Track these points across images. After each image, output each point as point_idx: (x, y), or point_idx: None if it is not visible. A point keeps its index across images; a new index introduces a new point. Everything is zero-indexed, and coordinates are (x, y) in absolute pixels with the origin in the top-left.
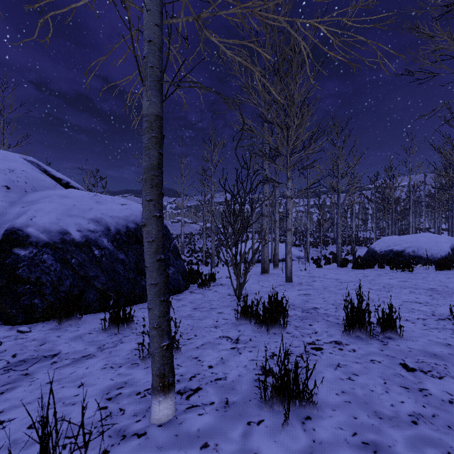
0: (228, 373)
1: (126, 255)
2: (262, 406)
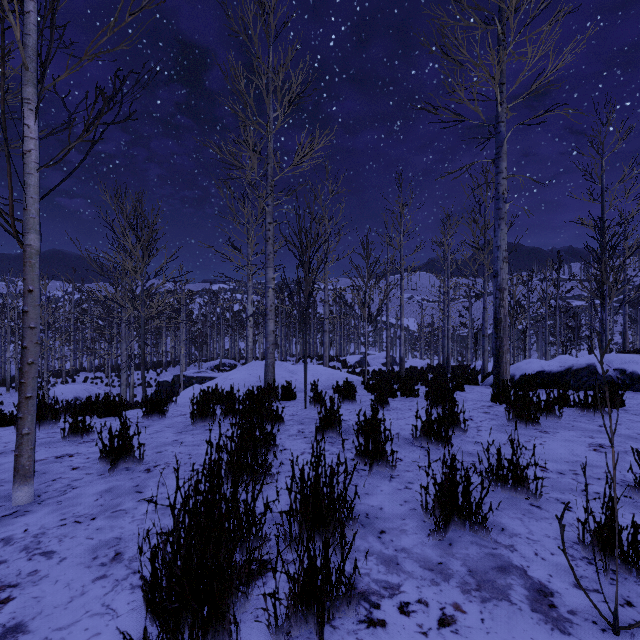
0: None
1: None
2: None
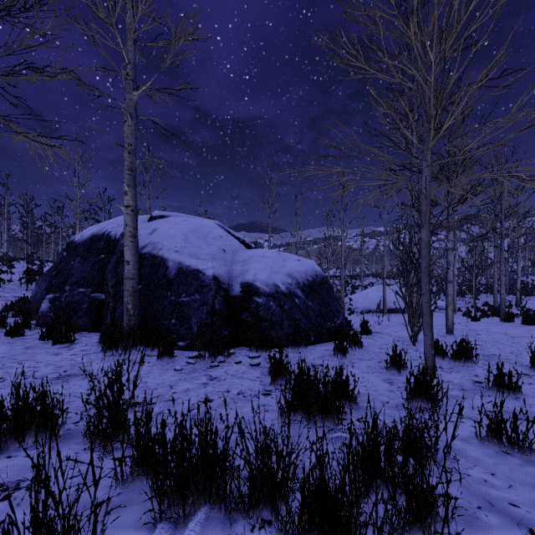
0: (451, 380)
1: (312, 303)
2: (486, 392)
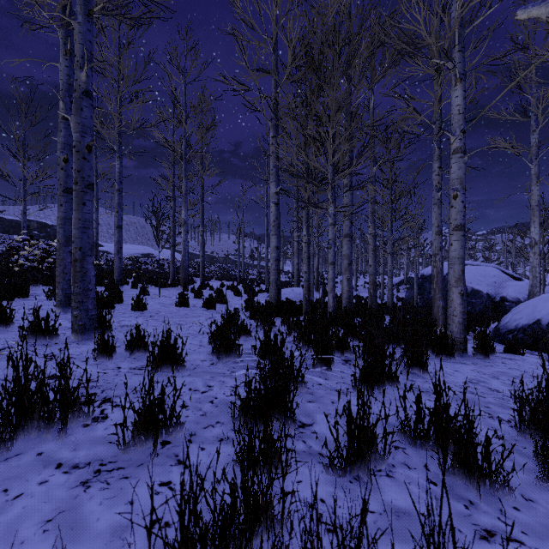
0: None
1: None
2: None
